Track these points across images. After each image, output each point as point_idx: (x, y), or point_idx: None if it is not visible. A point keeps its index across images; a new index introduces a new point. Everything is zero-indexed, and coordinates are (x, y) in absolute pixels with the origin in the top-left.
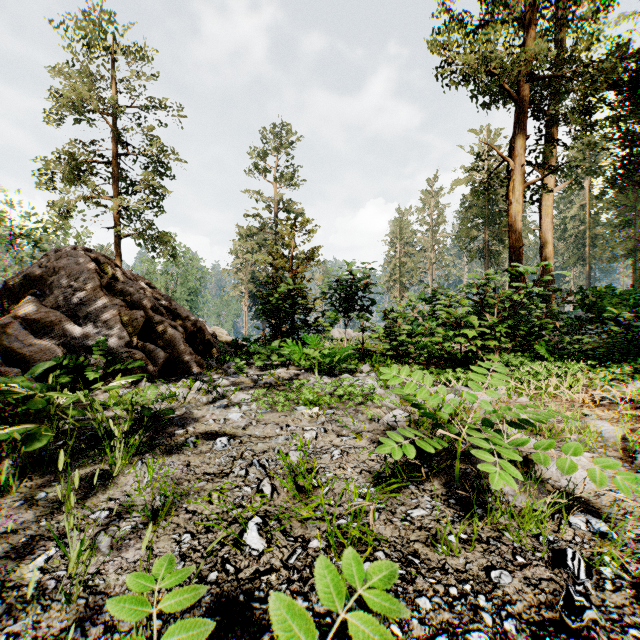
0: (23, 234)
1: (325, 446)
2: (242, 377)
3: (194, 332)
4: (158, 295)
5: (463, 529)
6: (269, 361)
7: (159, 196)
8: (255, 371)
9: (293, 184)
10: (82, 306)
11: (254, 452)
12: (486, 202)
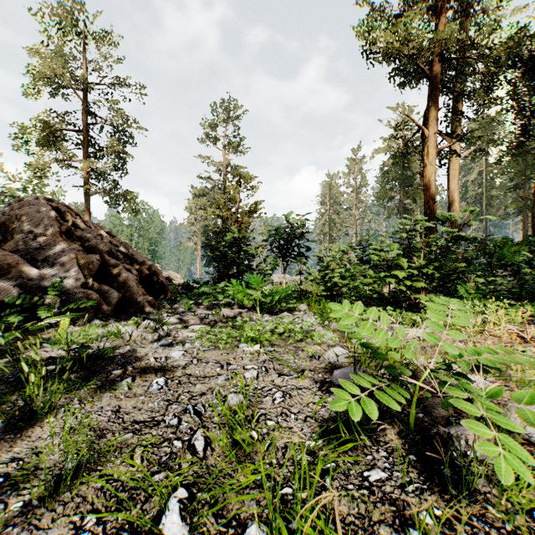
0: (4, 192)
1: (266, 387)
2: (190, 315)
3: (149, 275)
4: (117, 242)
5: (435, 501)
6: (216, 301)
7: (123, 160)
8: (202, 310)
9: (239, 151)
10: (41, 250)
11: (191, 395)
12: (401, 168)
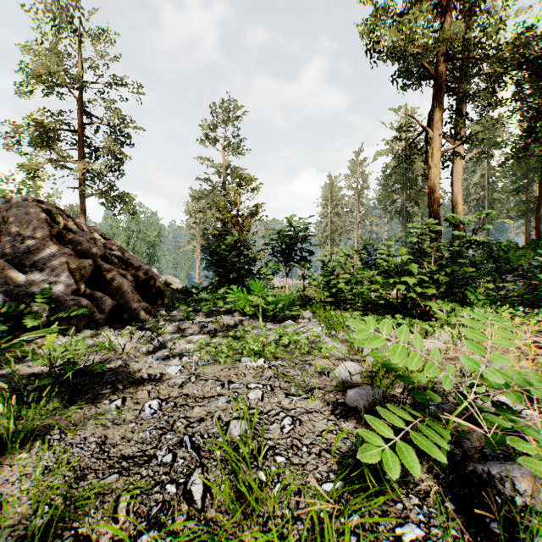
0: None
1: (273, 410)
2: (188, 324)
3: (146, 280)
4: (112, 246)
5: None
6: (216, 307)
7: (120, 160)
8: (201, 317)
9: (239, 152)
10: (30, 255)
11: (188, 421)
12: (404, 170)
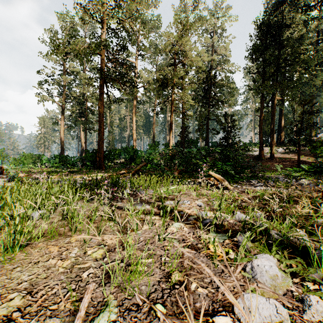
0: None
1: None
2: None
3: None
4: None
5: None
6: None
7: None
8: None
9: None
10: None
11: None
12: None
